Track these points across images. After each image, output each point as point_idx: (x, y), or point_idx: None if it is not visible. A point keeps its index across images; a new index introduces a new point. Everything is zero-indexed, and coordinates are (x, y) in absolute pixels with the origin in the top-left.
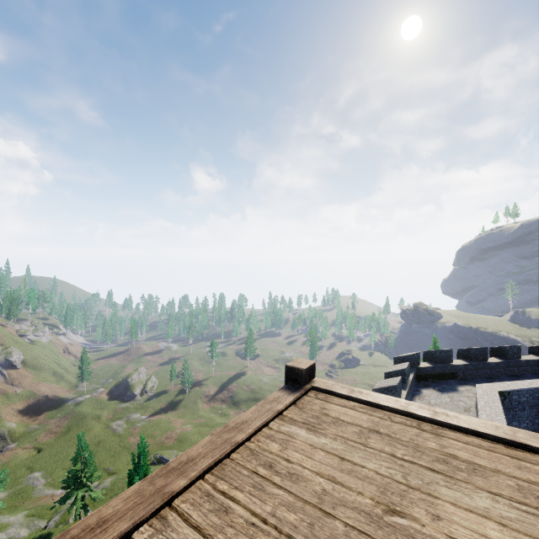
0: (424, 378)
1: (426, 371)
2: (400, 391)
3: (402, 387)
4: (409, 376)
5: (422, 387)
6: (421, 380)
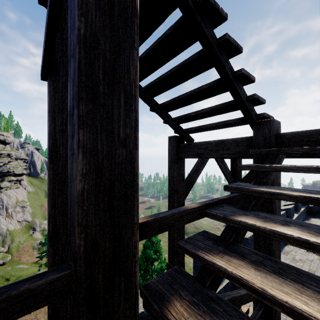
0: (313, 213)
1: (315, 209)
2: (293, 213)
3: (295, 213)
4: (301, 209)
5: (311, 217)
6: (311, 214)
